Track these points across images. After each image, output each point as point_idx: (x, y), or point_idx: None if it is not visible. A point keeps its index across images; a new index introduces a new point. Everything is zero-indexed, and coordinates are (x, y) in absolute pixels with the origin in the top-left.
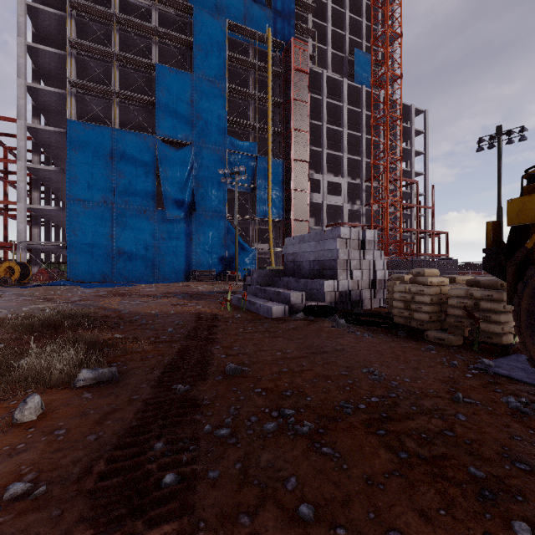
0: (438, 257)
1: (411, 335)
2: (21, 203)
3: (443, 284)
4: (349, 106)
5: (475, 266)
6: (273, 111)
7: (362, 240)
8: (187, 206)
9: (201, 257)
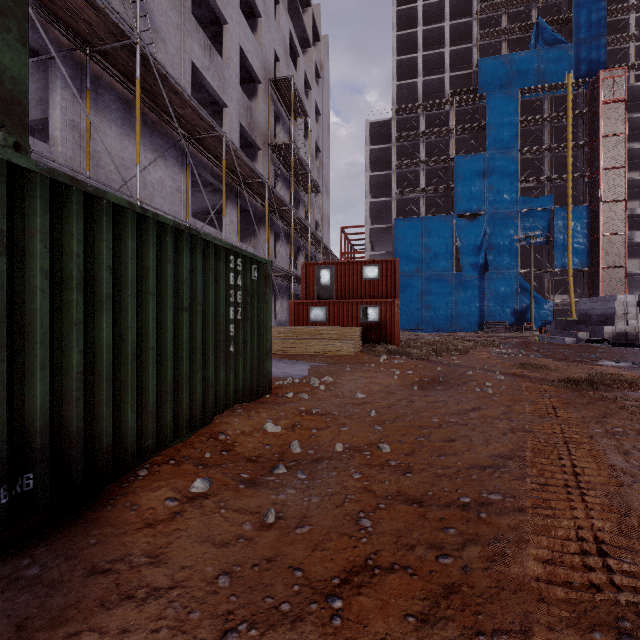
0: None
1: None
2: None
3: None
4: None
5: None
6: (575, 154)
7: (638, 301)
8: (480, 267)
9: (493, 310)
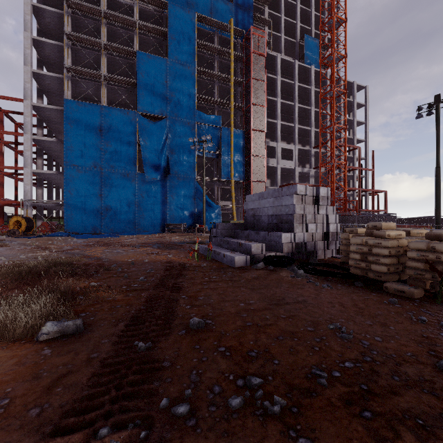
0: (379, 213)
1: (368, 286)
2: (27, 168)
3: (400, 237)
4: (299, 84)
5: (410, 220)
6: (235, 89)
7: (316, 196)
8: (163, 170)
9: (175, 213)
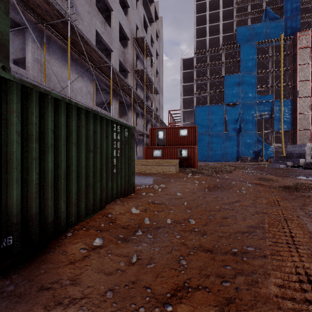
0: None
1: None
2: None
3: None
4: None
5: None
6: (284, 74)
7: None
8: (237, 130)
9: (244, 151)
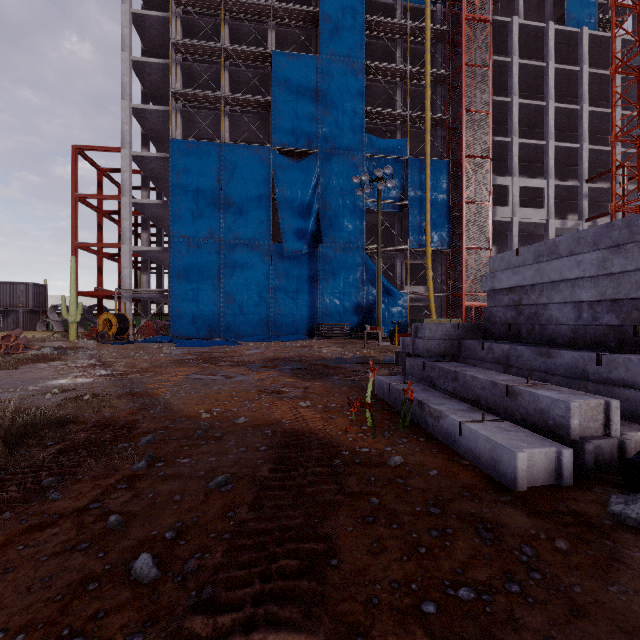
0: None
1: None
2: (125, 245)
3: None
4: (557, 65)
5: None
6: (432, 91)
7: None
8: (311, 237)
9: (330, 306)
